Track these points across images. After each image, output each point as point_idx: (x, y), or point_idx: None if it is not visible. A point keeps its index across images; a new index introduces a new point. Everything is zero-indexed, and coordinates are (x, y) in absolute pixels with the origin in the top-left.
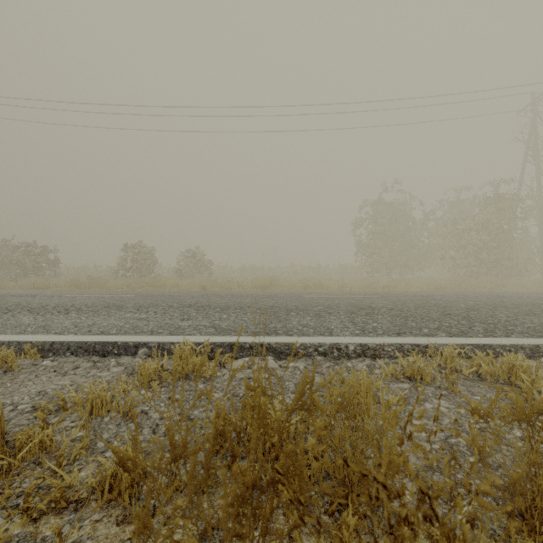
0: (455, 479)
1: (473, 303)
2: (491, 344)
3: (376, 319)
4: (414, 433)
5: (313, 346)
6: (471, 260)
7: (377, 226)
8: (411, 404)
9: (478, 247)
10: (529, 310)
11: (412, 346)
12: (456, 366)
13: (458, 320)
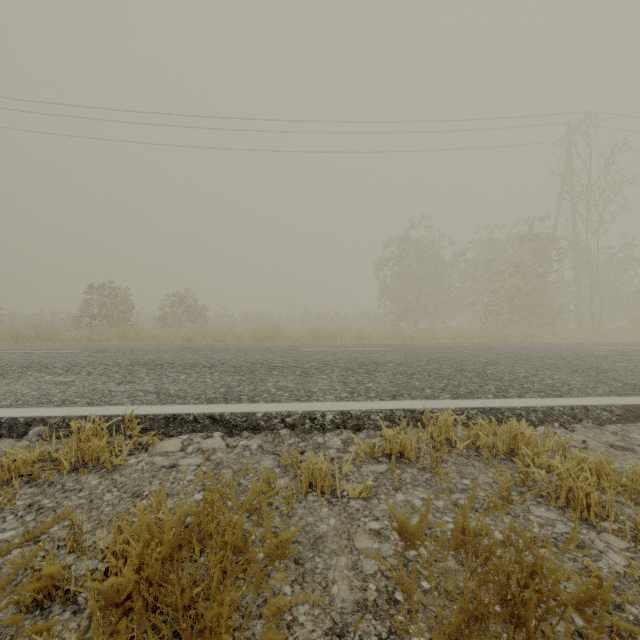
0: (391, 625)
1: (494, 356)
2: (500, 406)
3: (374, 377)
4: (364, 543)
5: (280, 416)
6: (503, 306)
7: (404, 267)
8: (377, 496)
9: (510, 292)
10: (552, 363)
11: (406, 412)
12: (450, 438)
13: (471, 377)
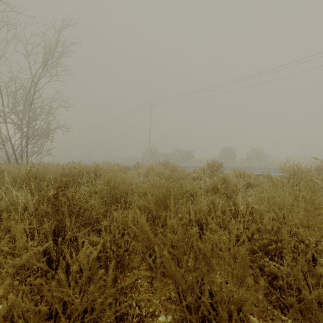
0: None
1: None
2: None
3: None
4: None
5: None
6: None
7: None
8: None
9: None
10: None
11: None
12: None
13: None
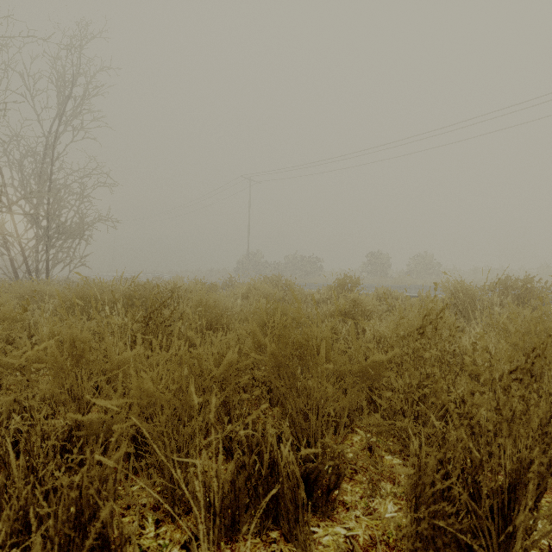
0: None
1: None
2: None
3: None
4: None
5: None
6: None
7: None
8: None
9: None
10: None
11: None
12: None
13: None
